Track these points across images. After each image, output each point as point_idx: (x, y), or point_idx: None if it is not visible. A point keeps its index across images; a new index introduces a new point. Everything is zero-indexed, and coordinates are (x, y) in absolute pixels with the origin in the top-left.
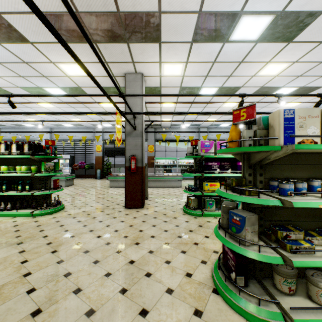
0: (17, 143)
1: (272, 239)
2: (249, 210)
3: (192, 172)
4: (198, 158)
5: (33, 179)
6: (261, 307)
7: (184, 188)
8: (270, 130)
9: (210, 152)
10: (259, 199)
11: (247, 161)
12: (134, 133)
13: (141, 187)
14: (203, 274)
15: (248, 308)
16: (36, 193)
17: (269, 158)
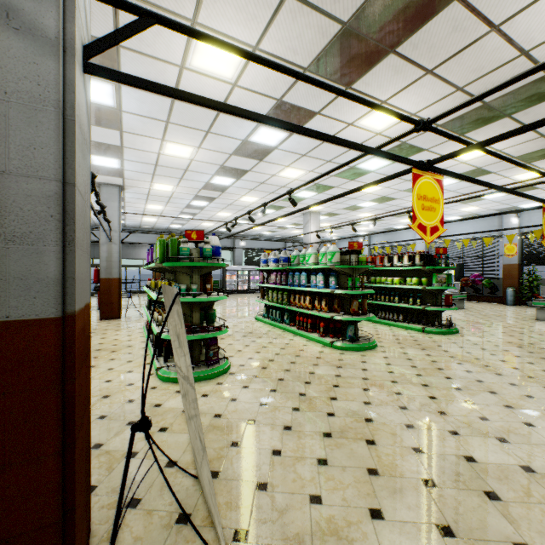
0: (408, 254)
1: None
2: None
3: None
4: None
5: (422, 293)
6: None
7: None
8: None
9: None
10: None
11: None
12: None
13: None
14: None
15: None
16: (427, 308)
17: None
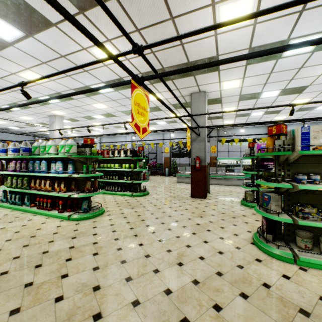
0: (123, 150)
1: (293, 212)
2: (278, 194)
3: (249, 170)
4: (255, 159)
5: (131, 173)
6: (279, 249)
7: None
8: (294, 140)
9: None
10: (278, 184)
11: (277, 161)
12: (198, 139)
13: (203, 182)
14: (246, 236)
15: (270, 249)
16: (134, 182)
17: (291, 159)
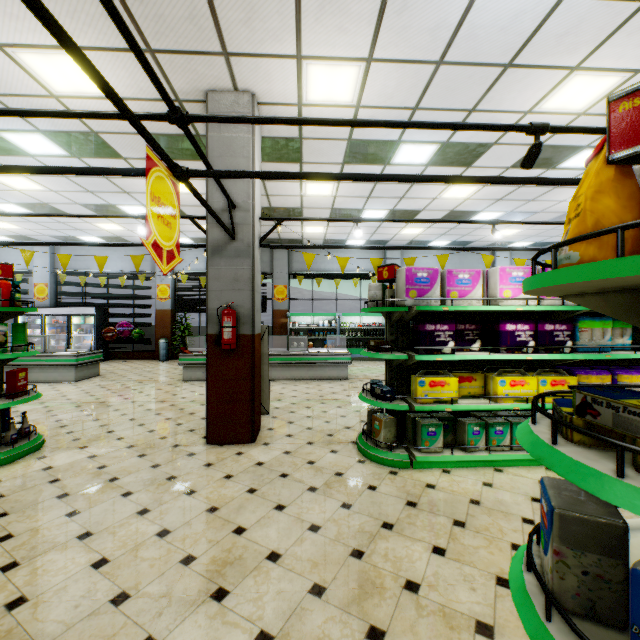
0: None
1: None
2: None
3: (384, 349)
4: (400, 314)
5: None
6: None
7: (356, 382)
8: None
9: (429, 296)
10: None
11: None
12: (231, 247)
13: (249, 388)
14: None
15: None
16: None
17: None
